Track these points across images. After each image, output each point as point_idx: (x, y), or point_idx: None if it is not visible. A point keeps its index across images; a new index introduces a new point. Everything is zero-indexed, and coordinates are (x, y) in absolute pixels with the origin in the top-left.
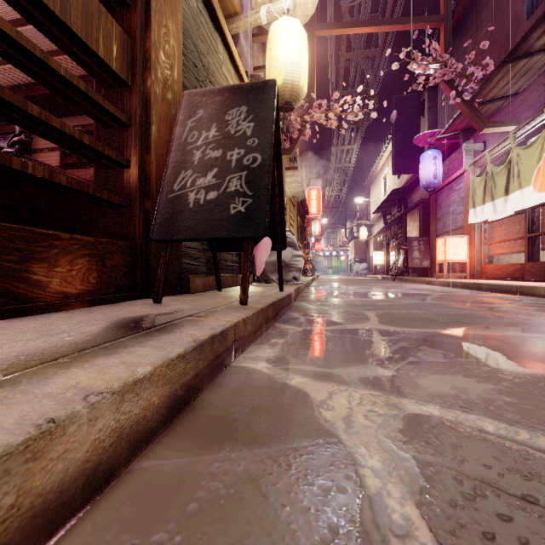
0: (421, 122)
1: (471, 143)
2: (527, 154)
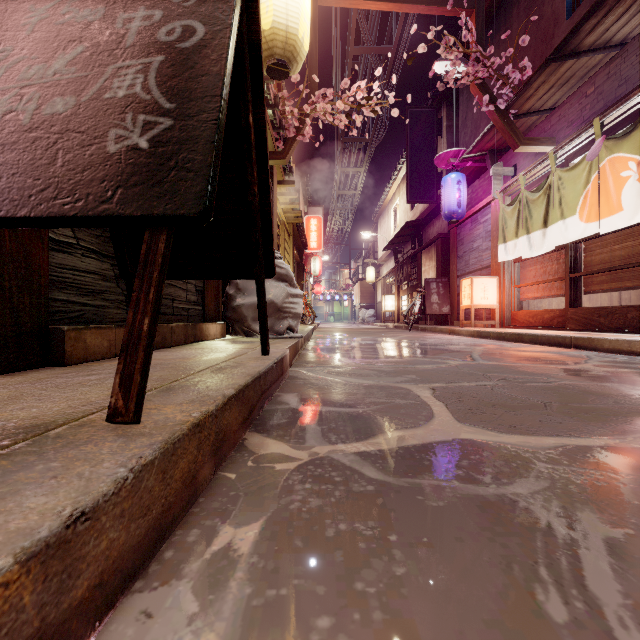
0: (439, 143)
1: (500, 166)
2: (571, 177)
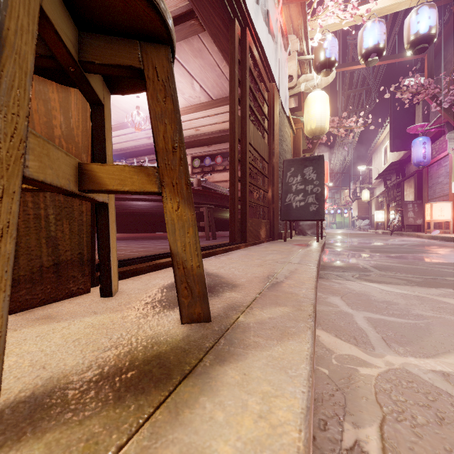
0: (417, 108)
1: (453, 133)
2: None
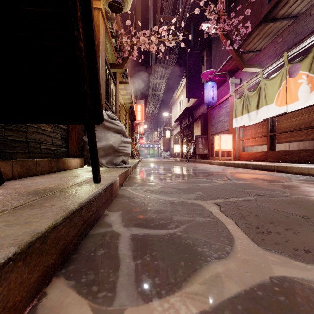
0: (202, 68)
1: (234, 79)
2: (271, 83)
